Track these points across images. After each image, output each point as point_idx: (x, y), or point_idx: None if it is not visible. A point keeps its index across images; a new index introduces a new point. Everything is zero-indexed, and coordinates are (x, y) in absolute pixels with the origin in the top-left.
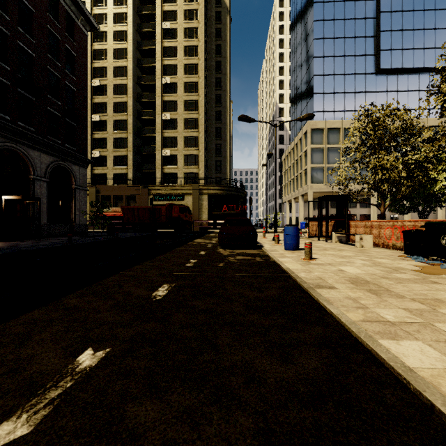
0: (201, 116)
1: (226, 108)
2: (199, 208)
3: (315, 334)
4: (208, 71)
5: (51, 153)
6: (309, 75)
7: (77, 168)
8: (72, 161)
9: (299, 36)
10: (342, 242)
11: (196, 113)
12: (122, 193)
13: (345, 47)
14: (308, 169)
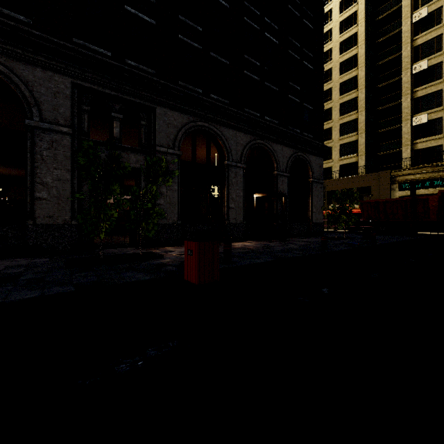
0: None
1: None
2: None
3: None
4: None
5: (291, 145)
6: None
7: (314, 158)
8: (309, 151)
9: None
10: None
11: None
12: (351, 186)
13: None
14: None
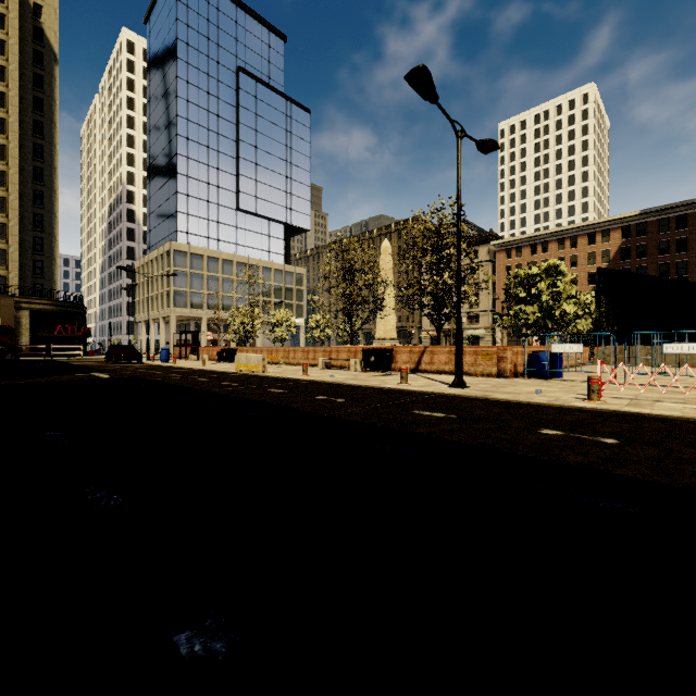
0: (12, 196)
1: (54, 191)
2: (14, 328)
3: (178, 368)
4: (19, 128)
5: None
6: (172, 187)
7: None
8: None
9: (159, 130)
10: (195, 360)
11: (3, 190)
12: None
13: (209, 174)
14: (171, 292)
